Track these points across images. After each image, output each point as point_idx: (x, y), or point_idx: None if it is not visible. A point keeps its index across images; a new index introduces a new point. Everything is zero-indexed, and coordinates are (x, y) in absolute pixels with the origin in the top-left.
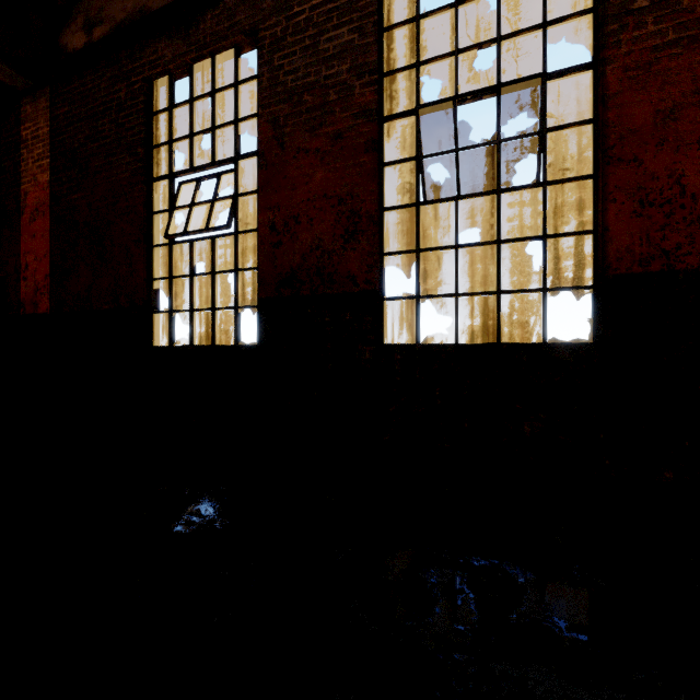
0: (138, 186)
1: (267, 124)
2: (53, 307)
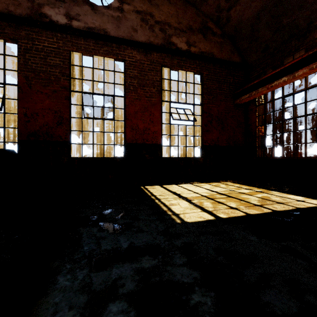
0: None
1: (22, 77)
2: None
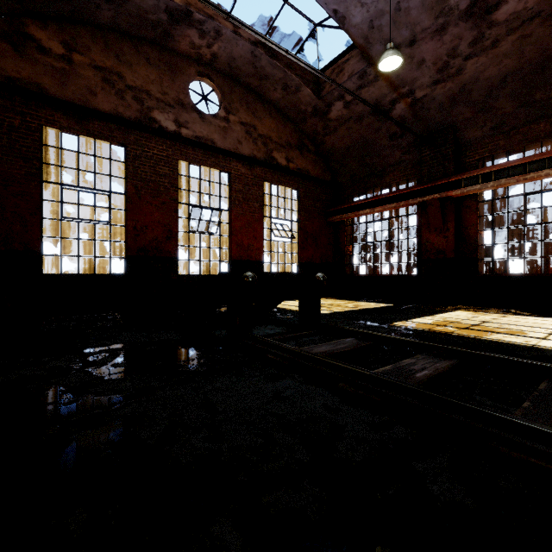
0: (34, 182)
1: (132, 186)
2: None
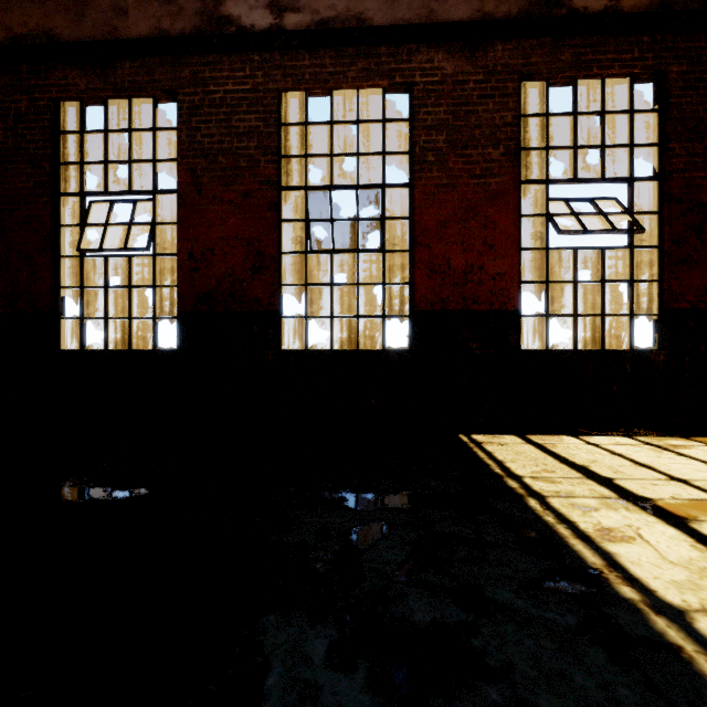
0: (43, 198)
1: (186, 171)
2: None
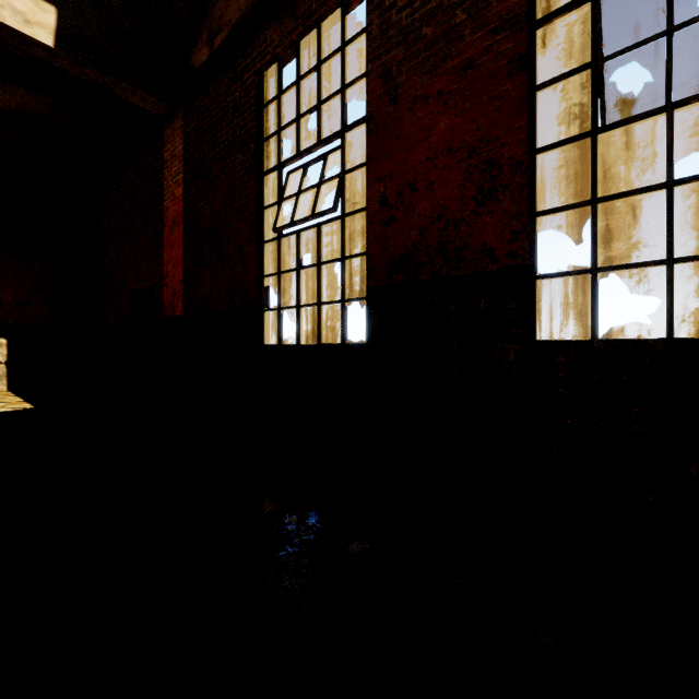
0: (250, 183)
1: (377, 79)
2: (185, 310)
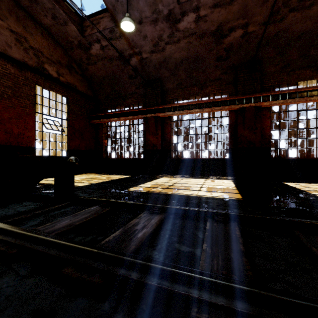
0: None
1: None
2: None
